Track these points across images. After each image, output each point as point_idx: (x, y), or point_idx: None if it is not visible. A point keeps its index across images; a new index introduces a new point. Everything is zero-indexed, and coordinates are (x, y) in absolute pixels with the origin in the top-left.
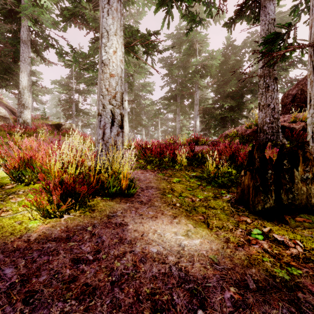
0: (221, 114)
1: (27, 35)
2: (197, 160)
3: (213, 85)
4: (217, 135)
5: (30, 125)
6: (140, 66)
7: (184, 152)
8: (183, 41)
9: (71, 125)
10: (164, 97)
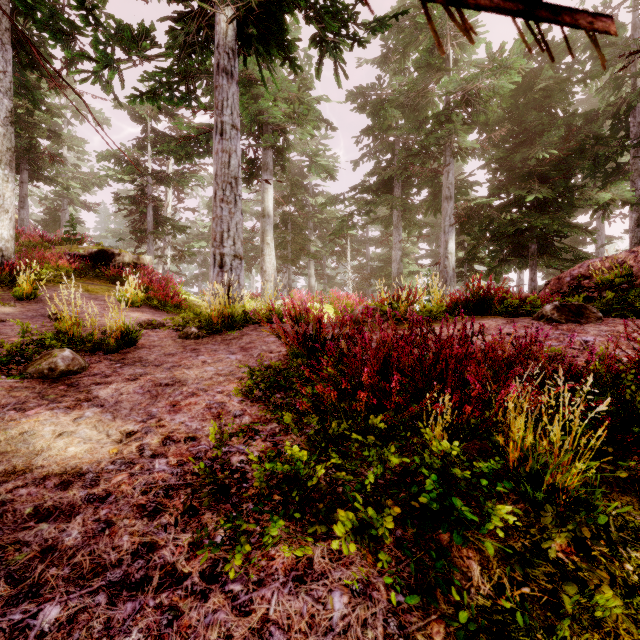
0: (511, 221)
1: (1, 15)
2: (638, 450)
3: (493, 146)
4: (496, 276)
5: (9, 256)
6: (304, 104)
7: (566, 405)
8: (412, 42)
9: (139, 257)
10: (362, 187)
